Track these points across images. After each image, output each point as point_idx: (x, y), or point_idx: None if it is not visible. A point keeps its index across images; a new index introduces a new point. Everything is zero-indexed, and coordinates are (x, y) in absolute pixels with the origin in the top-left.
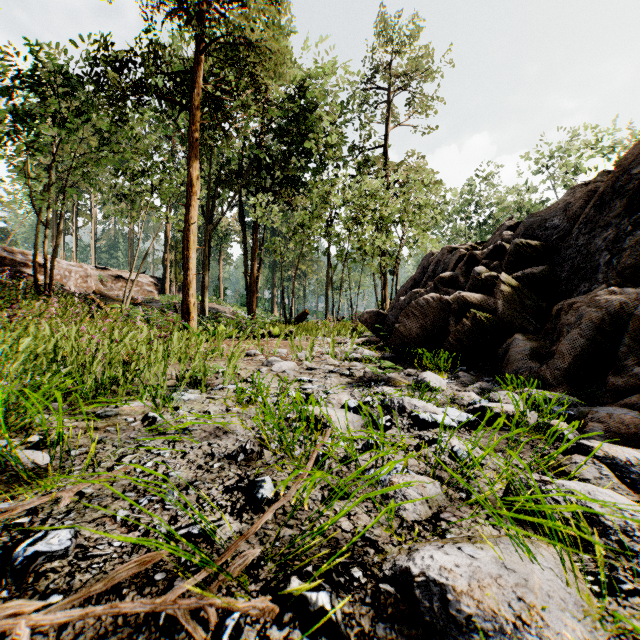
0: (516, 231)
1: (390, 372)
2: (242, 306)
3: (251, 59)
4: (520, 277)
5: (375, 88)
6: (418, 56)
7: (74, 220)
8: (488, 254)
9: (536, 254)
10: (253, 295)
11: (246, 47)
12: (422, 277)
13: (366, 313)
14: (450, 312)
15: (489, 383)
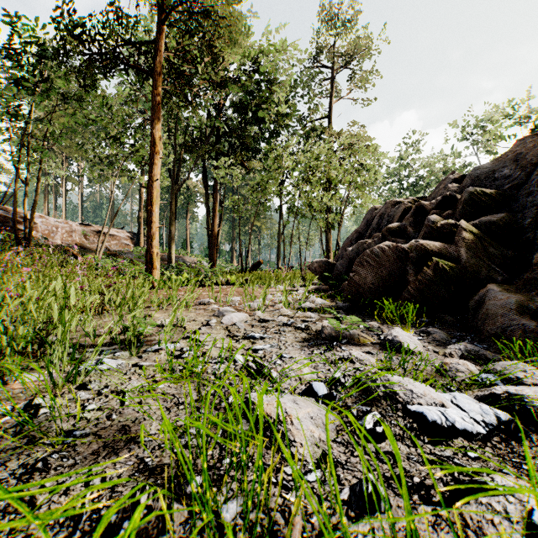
0: (462, 183)
1: (353, 329)
2: (206, 257)
3: (209, 29)
4: (477, 225)
5: (320, 67)
6: (358, 38)
7: (63, 184)
8: (437, 204)
9: (491, 202)
10: (214, 247)
11: (204, 17)
12: (366, 229)
13: (315, 262)
14: (407, 261)
15: (466, 341)
